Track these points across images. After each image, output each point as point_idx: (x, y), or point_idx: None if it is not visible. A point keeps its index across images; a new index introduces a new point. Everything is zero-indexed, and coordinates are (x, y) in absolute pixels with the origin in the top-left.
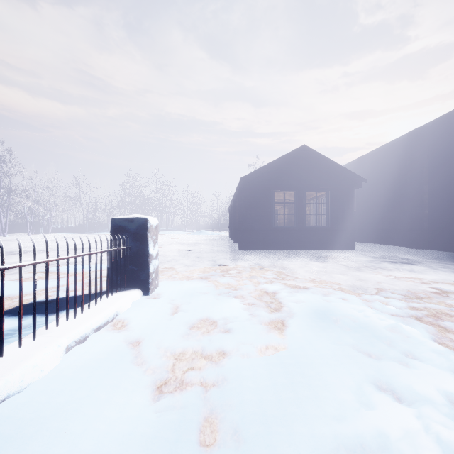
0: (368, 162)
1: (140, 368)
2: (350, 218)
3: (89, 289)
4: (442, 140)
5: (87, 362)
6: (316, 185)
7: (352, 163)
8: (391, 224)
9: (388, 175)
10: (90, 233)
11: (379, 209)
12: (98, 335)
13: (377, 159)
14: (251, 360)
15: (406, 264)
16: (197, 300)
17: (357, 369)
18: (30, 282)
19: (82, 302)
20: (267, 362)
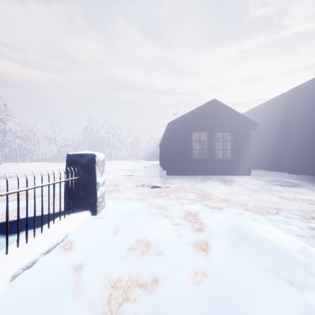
0: (259, 112)
1: (78, 301)
2: (248, 152)
3: (42, 215)
4: (314, 95)
5: (28, 294)
6: (222, 128)
7: (247, 112)
8: (276, 156)
9: (274, 121)
10: (62, 162)
11: (267, 145)
12: (46, 258)
13: (266, 110)
14: (183, 290)
15: (292, 186)
16: (135, 220)
17: (286, 305)
18: (5, 203)
19: (34, 228)
20: (198, 295)
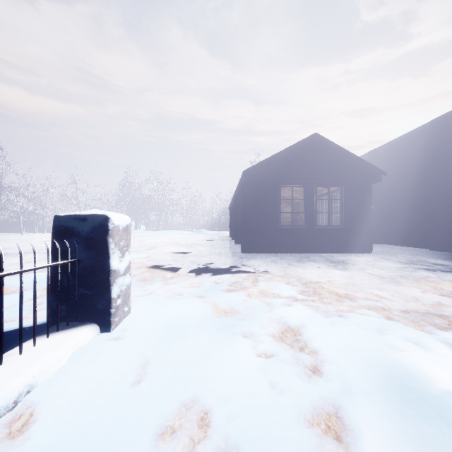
0: (381, 156)
1: None
2: (367, 216)
3: None
4: None
5: None
6: (329, 179)
7: (363, 158)
8: (408, 223)
9: (405, 169)
10: None
11: (394, 207)
12: None
13: (392, 153)
14: None
15: (447, 272)
16: (181, 347)
17: None
18: None
19: None
20: None
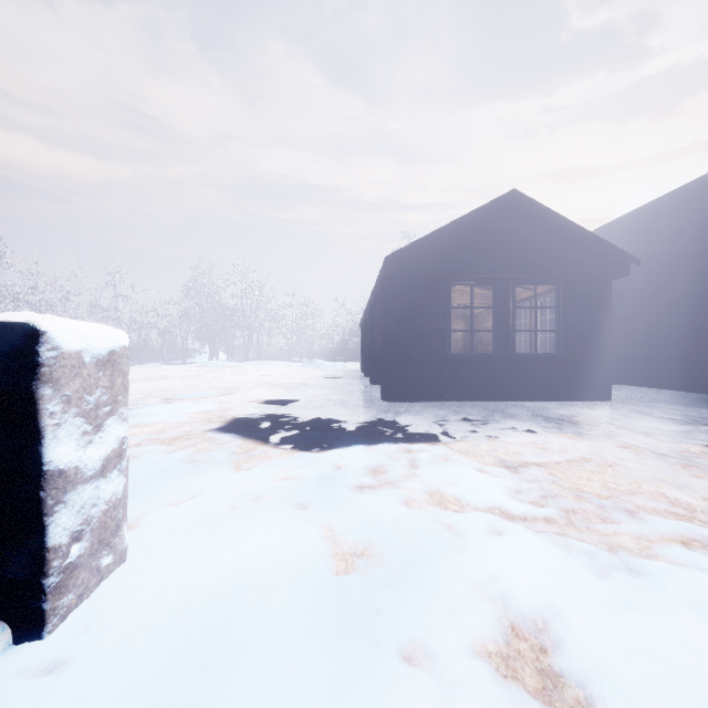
0: (617, 236)
1: None
2: (603, 337)
3: None
4: None
5: None
6: (537, 271)
7: None
8: (667, 350)
9: (661, 257)
10: (132, 364)
11: (640, 322)
12: None
13: (637, 230)
14: None
15: None
16: None
17: None
18: None
19: None
20: None
